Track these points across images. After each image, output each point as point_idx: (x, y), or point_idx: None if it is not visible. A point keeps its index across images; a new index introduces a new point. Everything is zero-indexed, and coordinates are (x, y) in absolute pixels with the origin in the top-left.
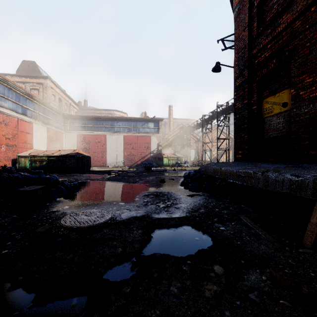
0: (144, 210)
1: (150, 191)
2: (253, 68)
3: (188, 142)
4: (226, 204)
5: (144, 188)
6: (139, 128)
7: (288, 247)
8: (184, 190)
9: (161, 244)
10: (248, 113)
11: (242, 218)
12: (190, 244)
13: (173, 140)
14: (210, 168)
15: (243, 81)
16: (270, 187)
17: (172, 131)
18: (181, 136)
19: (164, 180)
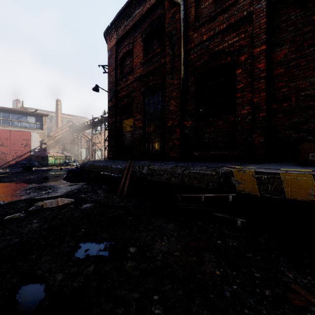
0: (27, 196)
1: (32, 186)
2: (118, 98)
3: (79, 141)
4: (94, 186)
5: (25, 185)
6: (13, 121)
7: (110, 196)
8: (66, 183)
9: (42, 206)
10: (115, 127)
11: (98, 191)
12: (61, 203)
13: (61, 138)
14: (87, 165)
15: (113, 105)
16: (113, 173)
17: (59, 128)
18: (71, 135)
19: (47, 177)
